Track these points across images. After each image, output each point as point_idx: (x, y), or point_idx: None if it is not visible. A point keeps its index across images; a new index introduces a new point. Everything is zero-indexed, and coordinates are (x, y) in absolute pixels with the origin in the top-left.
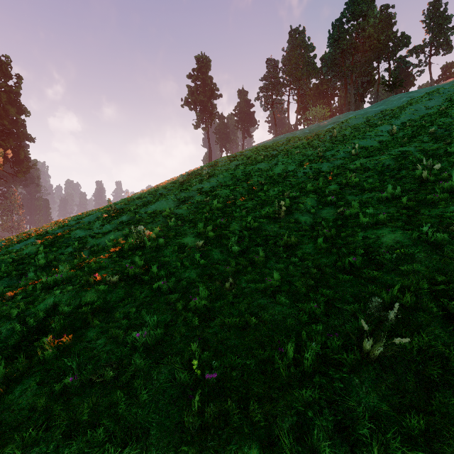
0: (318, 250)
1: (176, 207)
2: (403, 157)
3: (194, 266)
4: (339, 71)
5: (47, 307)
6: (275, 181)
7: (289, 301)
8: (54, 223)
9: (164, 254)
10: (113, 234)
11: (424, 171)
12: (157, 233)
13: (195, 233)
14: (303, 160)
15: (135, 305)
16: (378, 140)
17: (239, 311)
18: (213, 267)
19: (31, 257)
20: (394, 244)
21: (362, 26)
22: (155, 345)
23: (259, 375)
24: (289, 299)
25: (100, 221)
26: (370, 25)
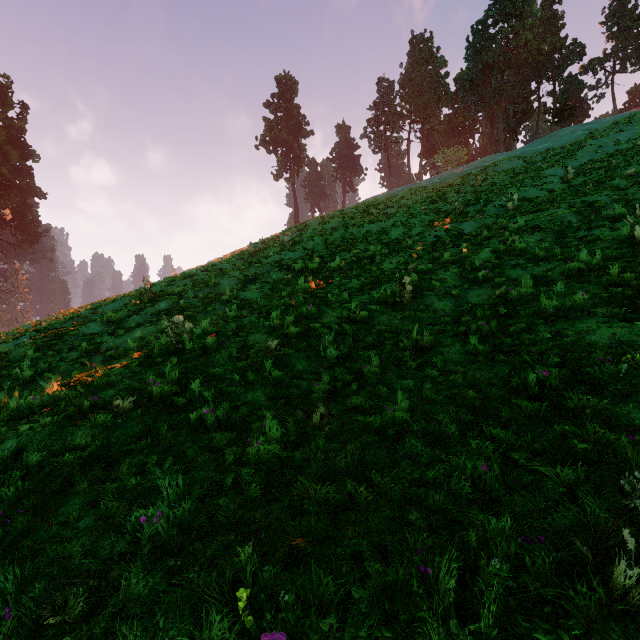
0: (470, 356)
1: (242, 289)
2: (591, 210)
3: (263, 382)
4: (482, 95)
5: (4, 455)
6: (393, 249)
7: (429, 451)
8: (64, 313)
9: (215, 361)
10: (142, 329)
11: (637, 227)
12: (206, 327)
13: (267, 328)
14: (433, 219)
15: (157, 451)
16: (546, 189)
17: (336, 472)
18: (293, 383)
19: (14, 366)
20: (614, 346)
21: (516, 30)
22: (177, 539)
23: (380, 634)
24: (428, 448)
25: (125, 310)
26: (527, 28)
